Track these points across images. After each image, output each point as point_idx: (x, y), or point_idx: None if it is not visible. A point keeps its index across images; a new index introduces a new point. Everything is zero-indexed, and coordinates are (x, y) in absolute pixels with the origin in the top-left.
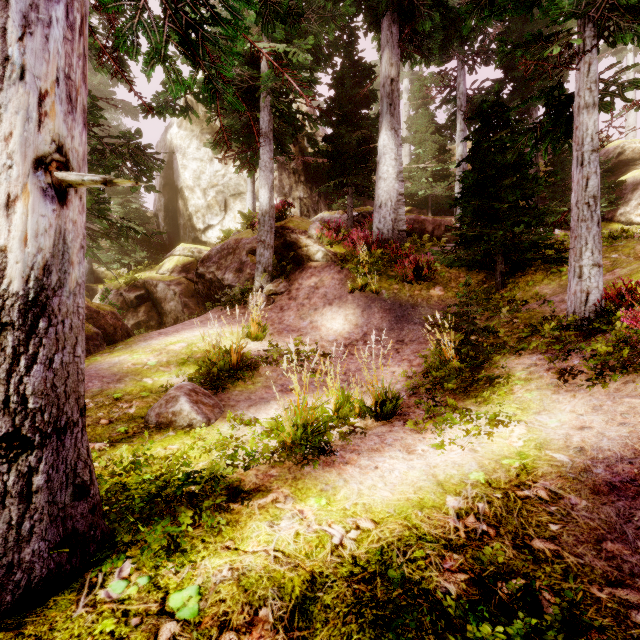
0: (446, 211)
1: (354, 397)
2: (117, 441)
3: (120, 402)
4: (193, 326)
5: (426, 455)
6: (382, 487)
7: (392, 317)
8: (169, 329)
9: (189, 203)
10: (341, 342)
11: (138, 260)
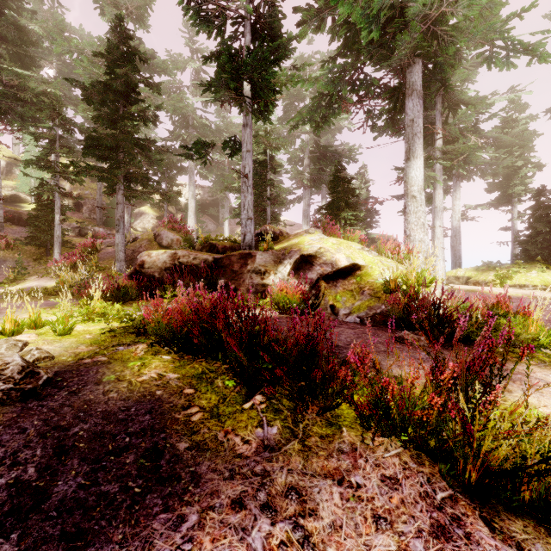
0: None
1: None
2: None
3: None
4: None
5: None
6: None
7: None
8: None
9: None
10: None
11: None
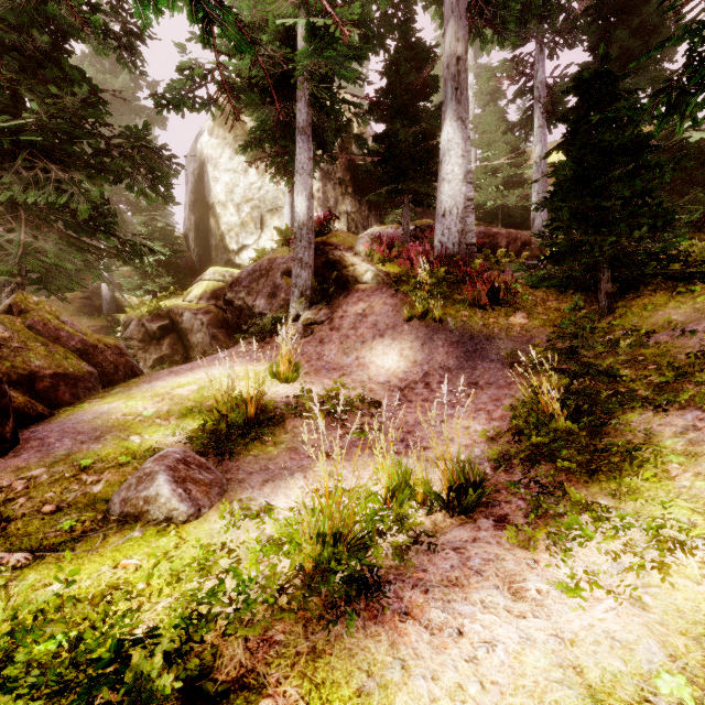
0: (520, 225)
1: (414, 469)
2: (52, 548)
3: (87, 474)
4: (212, 363)
5: (548, 606)
6: (477, 697)
7: (461, 352)
8: (183, 367)
9: (221, 221)
10: (395, 385)
11: (163, 286)
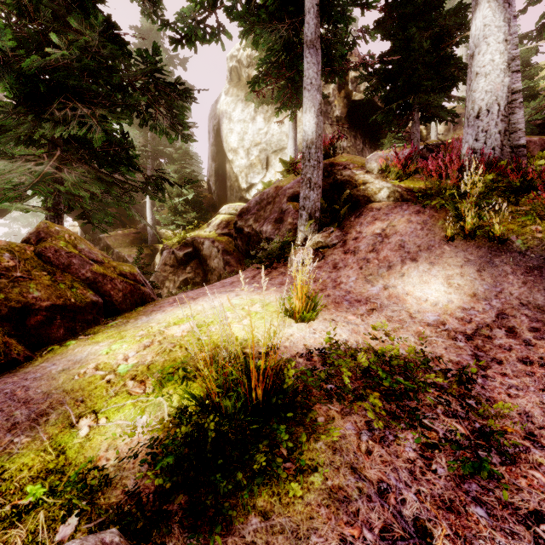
0: None
1: None
2: None
3: None
4: (218, 291)
5: None
6: None
7: None
8: (190, 295)
9: (234, 164)
10: (455, 330)
11: (190, 220)
